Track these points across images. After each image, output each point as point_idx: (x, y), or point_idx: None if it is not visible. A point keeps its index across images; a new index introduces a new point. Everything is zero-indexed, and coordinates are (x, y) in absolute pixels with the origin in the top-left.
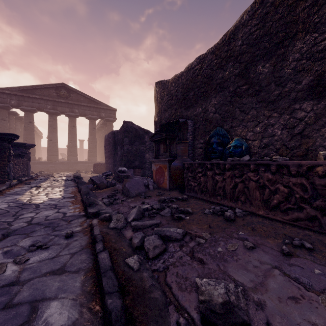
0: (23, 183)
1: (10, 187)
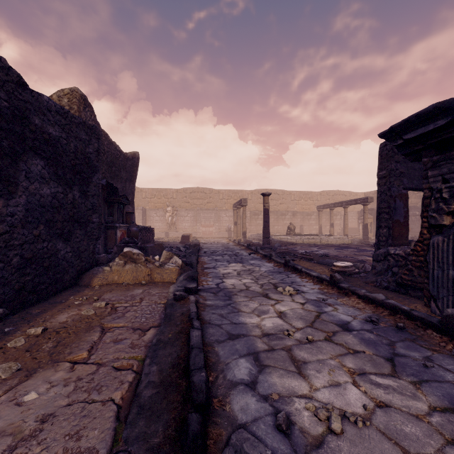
0: (433, 335)
1: (335, 286)
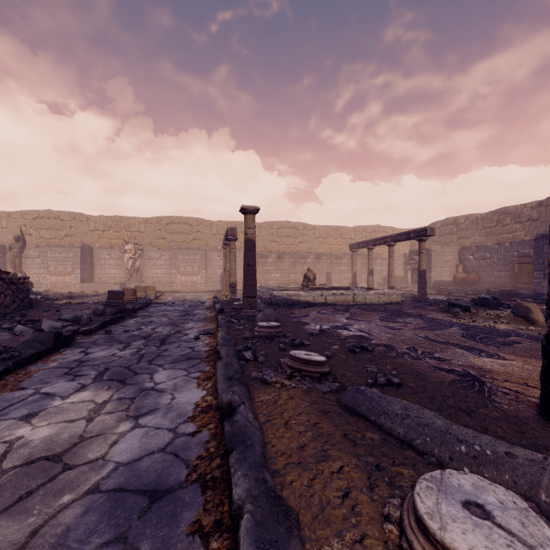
0: None
1: None
